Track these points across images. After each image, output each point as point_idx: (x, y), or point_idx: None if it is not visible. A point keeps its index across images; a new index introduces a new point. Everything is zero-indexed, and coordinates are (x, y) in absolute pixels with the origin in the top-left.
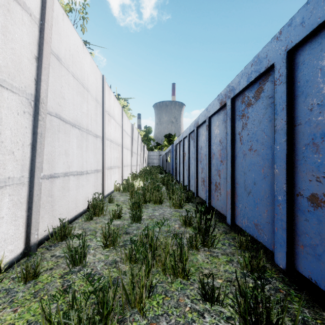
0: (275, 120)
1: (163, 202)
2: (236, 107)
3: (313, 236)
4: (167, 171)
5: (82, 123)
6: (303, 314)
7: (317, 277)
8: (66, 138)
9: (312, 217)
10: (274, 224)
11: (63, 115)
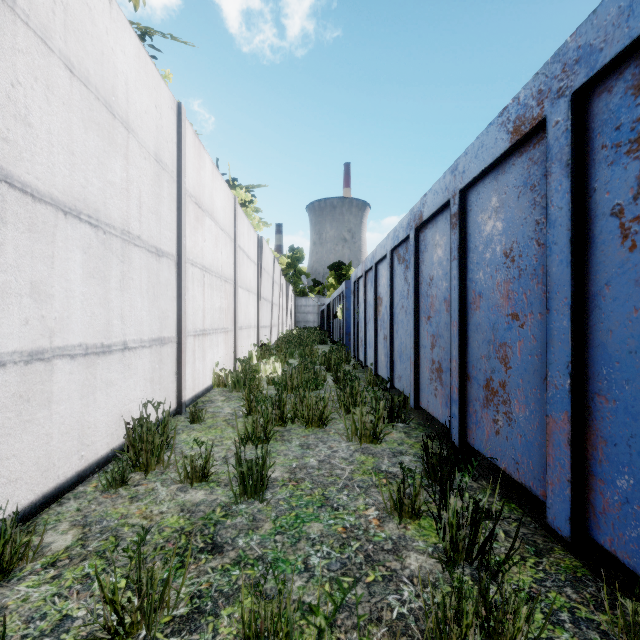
0: None
1: (328, 423)
2: (599, 118)
3: None
4: (335, 338)
5: (105, 210)
6: None
7: None
8: (39, 246)
9: None
10: None
11: (22, 174)
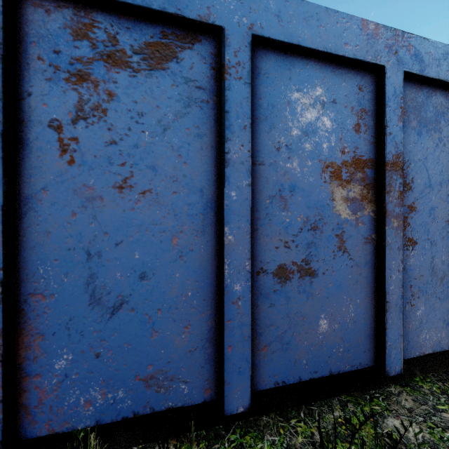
0: (229, 140)
1: None
2: (36, 29)
3: (281, 322)
4: None
5: None
6: (278, 443)
7: (286, 373)
8: None
9: (279, 297)
10: (226, 341)
11: None
